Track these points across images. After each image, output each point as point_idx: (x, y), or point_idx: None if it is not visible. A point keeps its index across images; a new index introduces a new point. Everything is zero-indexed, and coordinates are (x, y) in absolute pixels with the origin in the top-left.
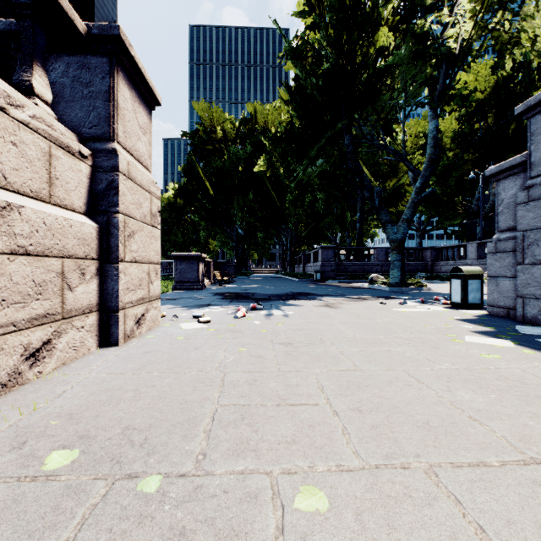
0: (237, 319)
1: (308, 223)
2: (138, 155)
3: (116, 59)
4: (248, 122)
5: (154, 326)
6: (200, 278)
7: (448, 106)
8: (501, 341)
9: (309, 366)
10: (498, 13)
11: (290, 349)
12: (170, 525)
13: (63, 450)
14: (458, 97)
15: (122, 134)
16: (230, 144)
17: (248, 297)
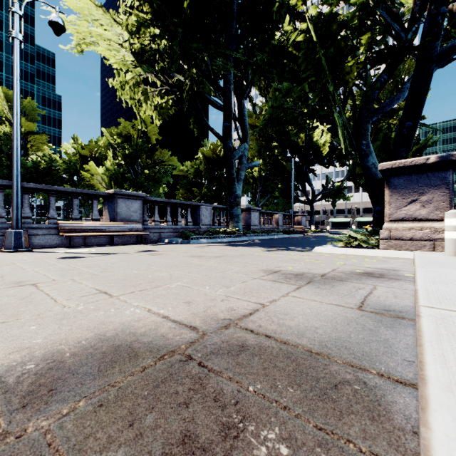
0: None
1: None
2: None
3: None
4: None
5: None
6: None
7: None
8: None
9: None
10: None
11: None
12: None
13: None
14: None
15: None
16: None
17: None
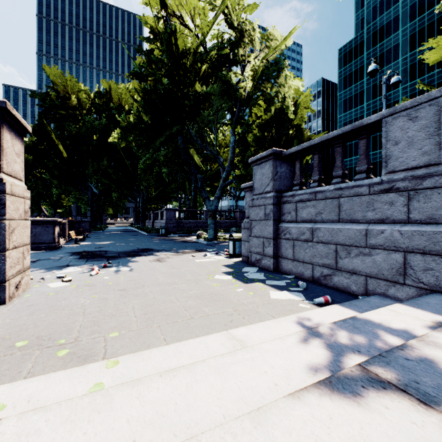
0: (92, 276)
1: (157, 187)
2: (15, 173)
3: (2, 119)
4: (103, 96)
5: (26, 288)
6: (56, 239)
7: (251, 118)
8: (228, 277)
9: (131, 300)
10: (265, 82)
11: (124, 292)
12: (69, 352)
13: (21, 341)
14: (246, 125)
15: (5, 166)
16: (85, 112)
17: (102, 255)
